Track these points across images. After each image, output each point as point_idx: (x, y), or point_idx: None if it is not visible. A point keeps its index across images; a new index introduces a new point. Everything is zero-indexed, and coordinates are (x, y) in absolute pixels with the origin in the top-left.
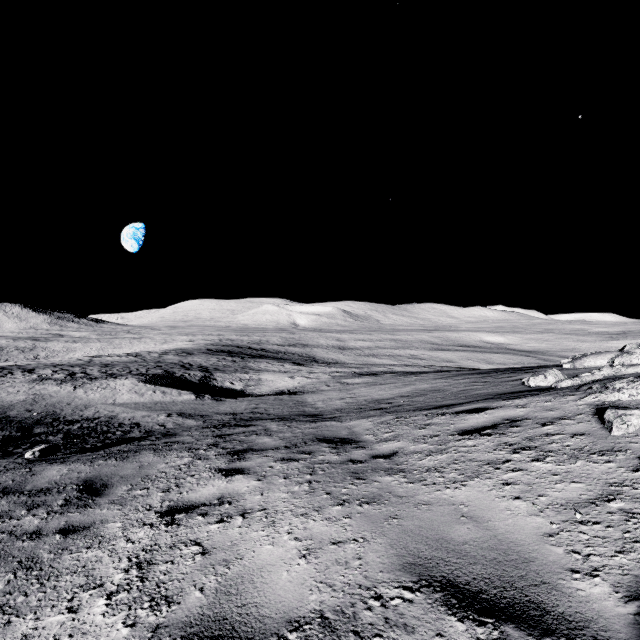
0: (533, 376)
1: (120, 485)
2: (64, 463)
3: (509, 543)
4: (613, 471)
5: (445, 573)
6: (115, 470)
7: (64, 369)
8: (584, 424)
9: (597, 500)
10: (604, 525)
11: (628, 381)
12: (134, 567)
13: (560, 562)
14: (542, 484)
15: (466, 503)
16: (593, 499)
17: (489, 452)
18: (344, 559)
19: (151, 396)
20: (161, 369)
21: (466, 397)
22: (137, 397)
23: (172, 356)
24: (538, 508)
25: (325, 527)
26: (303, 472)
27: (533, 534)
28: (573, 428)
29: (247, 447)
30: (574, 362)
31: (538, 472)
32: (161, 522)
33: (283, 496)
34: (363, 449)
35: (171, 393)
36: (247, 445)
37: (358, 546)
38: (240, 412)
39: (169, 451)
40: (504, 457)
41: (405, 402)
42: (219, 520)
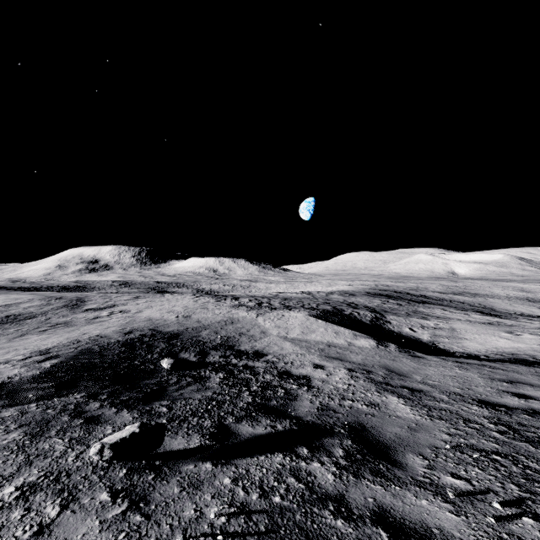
0: None
1: None
2: (121, 522)
3: None
4: None
5: None
6: None
7: (256, 299)
8: None
9: None
10: None
11: None
12: None
13: None
14: None
15: None
16: None
17: None
18: None
19: (322, 334)
20: (329, 305)
21: None
22: (308, 333)
23: (337, 296)
24: None
25: None
26: None
27: None
28: None
29: None
30: None
31: None
32: None
33: None
34: None
35: (344, 333)
36: None
37: None
38: (496, 402)
39: None
40: None
41: None
42: None
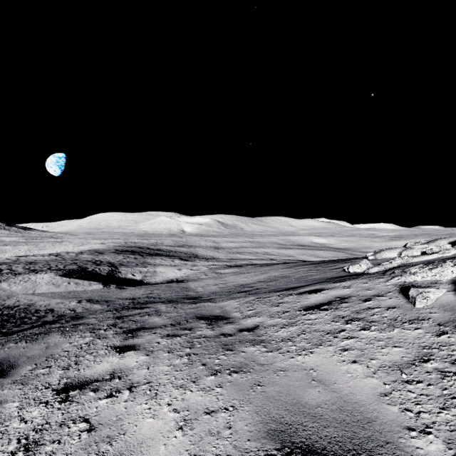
0: (351, 265)
1: (25, 365)
2: None
3: (353, 404)
4: (422, 336)
5: (304, 438)
6: (23, 351)
7: None
8: (394, 299)
9: (416, 361)
10: (426, 383)
11: (419, 267)
12: (21, 449)
13: (397, 420)
14: (371, 349)
15: (315, 368)
16: (412, 361)
17: (328, 324)
18: (216, 429)
19: (66, 287)
20: (76, 265)
21: (306, 281)
22: (54, 288)
23: (86, 255)
24: (372, 370)
25: (200, 397)
26: (184, 346)
27: (371, 394)
28: (387, 303)
29: (140, 326)
30: (376, 255)
31: (367, 339)
32: (56, 400)
33: (166, 369)
34: (232, 324)
35: (83, 284)
36: (140, 324)
37: (228, 415)
38: (138, 297)
39: (74, 332)
40: (340, 327)
41: (262, 286)
42: (108, 395)
